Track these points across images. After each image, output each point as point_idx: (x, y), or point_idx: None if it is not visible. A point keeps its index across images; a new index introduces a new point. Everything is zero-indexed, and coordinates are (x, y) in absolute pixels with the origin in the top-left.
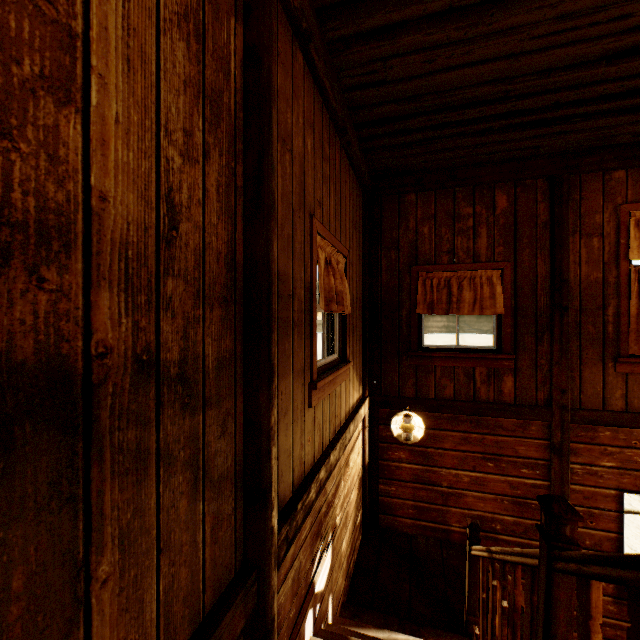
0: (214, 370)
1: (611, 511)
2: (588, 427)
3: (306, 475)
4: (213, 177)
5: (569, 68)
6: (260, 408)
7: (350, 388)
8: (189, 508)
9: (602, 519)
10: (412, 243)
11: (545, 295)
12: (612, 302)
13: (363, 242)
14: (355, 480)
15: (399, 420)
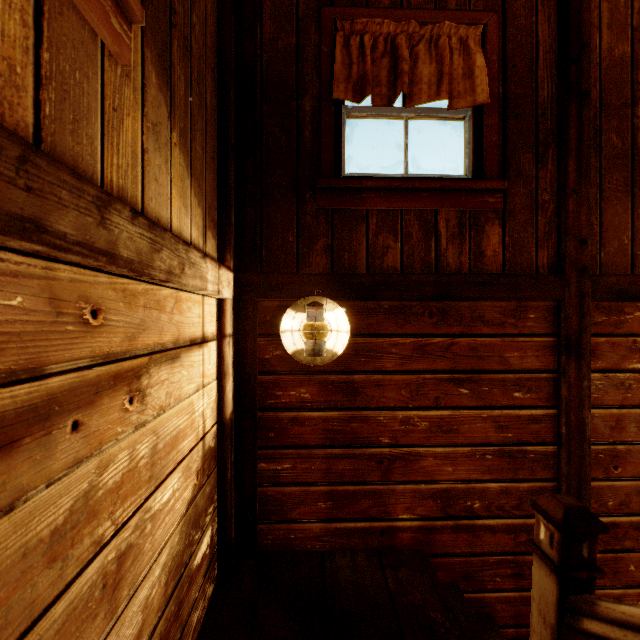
0: None
1: None
2: (611, 307)
3: None
4: None
5: None
6: None
7: (152, 153)
8: None
9: (630, 459)
10: None
11: (550, 79)
12: None
13: None
14: (185, 450)
15: (298, 323)
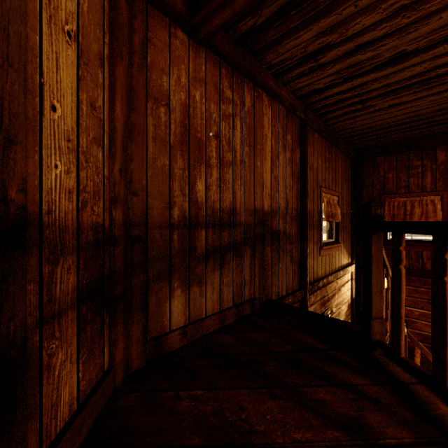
0: (294, 236)
1: None
2: None
3: (318, 279)
4: (293, 191)
5: None
6: (304, 247)
7: (341, 256)
8: (290, 264)
9: None
10: (381, 183)
11: None
12: None
13: (351, 184)
14: (345, 302)
15: None
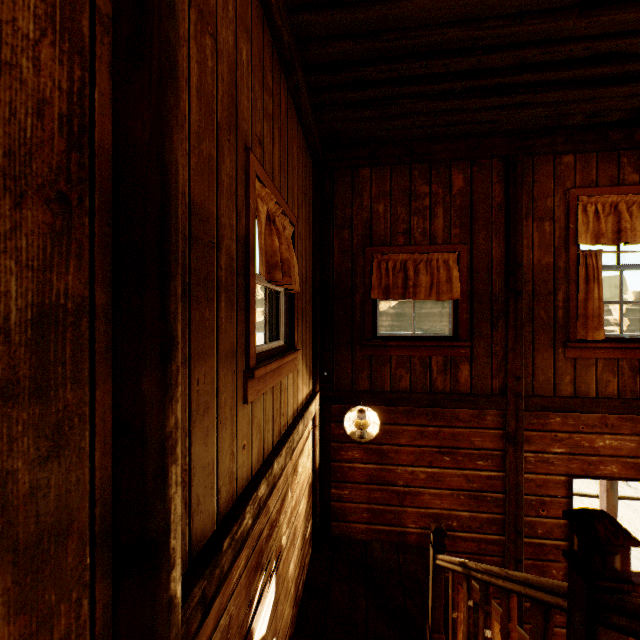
0: (27, 327)
1: (561, 497)
2: (540, 414)
3: (239, 495)
4: None
5: (542, 15)
6: (143, 402)
7: (299, 381)
8: None
9: (553, 506)
10: (366, 222)
11: (500, 280)
12: (562, 287)
13: (313, 218)
14: (304, 487)
15: (353, 416)
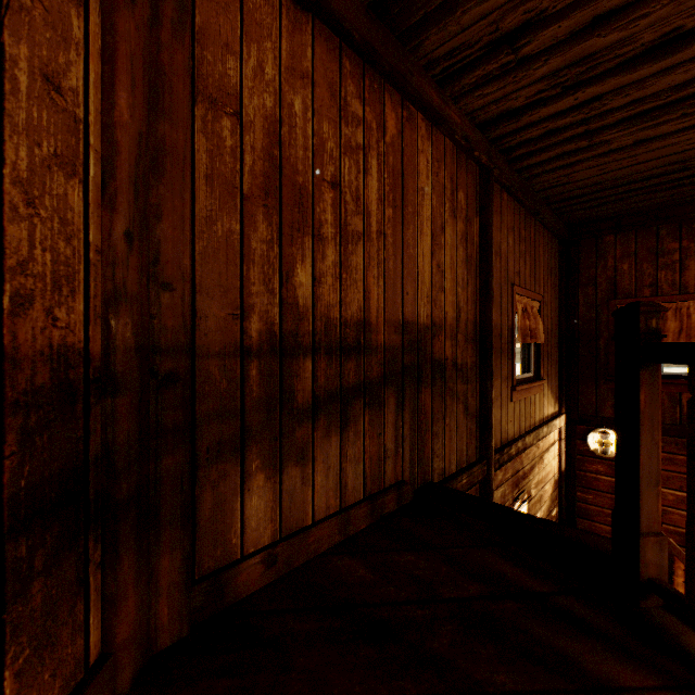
0: (469, 369)
1: None
2: None
3: (508, 441)
4: (469, 291)
5: None
6: (487, 388)
7: (544, 401)
8: (463, 419)
9: None
10: (610, 279)
11: None
12: None
13: (559, 282)
14: (550, 477)
15: (596, 437)
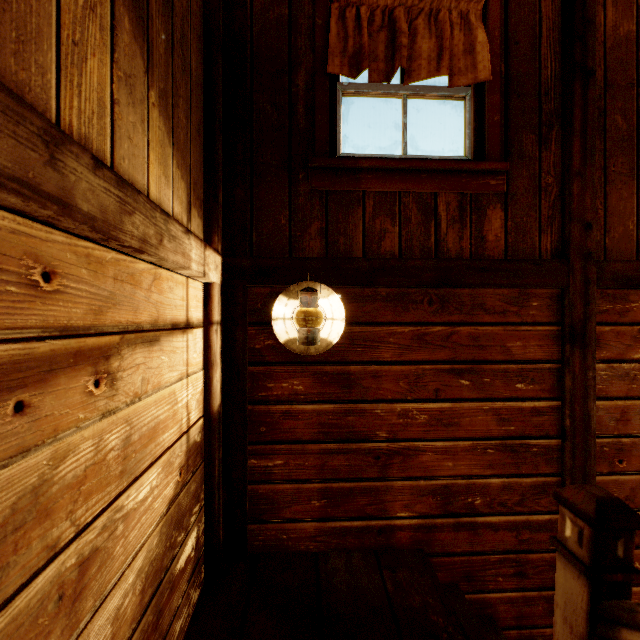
0: None
1: None
2: (616, 295)
3: None
4: None
5: None
6: None
7: (124, 107)
8: None
9: (636, 453)
10: None
11: (553, 57)
12: None
13: None
14: (166, 444)
15: (291, 310)
